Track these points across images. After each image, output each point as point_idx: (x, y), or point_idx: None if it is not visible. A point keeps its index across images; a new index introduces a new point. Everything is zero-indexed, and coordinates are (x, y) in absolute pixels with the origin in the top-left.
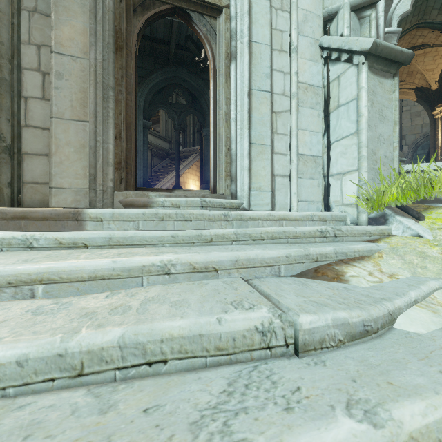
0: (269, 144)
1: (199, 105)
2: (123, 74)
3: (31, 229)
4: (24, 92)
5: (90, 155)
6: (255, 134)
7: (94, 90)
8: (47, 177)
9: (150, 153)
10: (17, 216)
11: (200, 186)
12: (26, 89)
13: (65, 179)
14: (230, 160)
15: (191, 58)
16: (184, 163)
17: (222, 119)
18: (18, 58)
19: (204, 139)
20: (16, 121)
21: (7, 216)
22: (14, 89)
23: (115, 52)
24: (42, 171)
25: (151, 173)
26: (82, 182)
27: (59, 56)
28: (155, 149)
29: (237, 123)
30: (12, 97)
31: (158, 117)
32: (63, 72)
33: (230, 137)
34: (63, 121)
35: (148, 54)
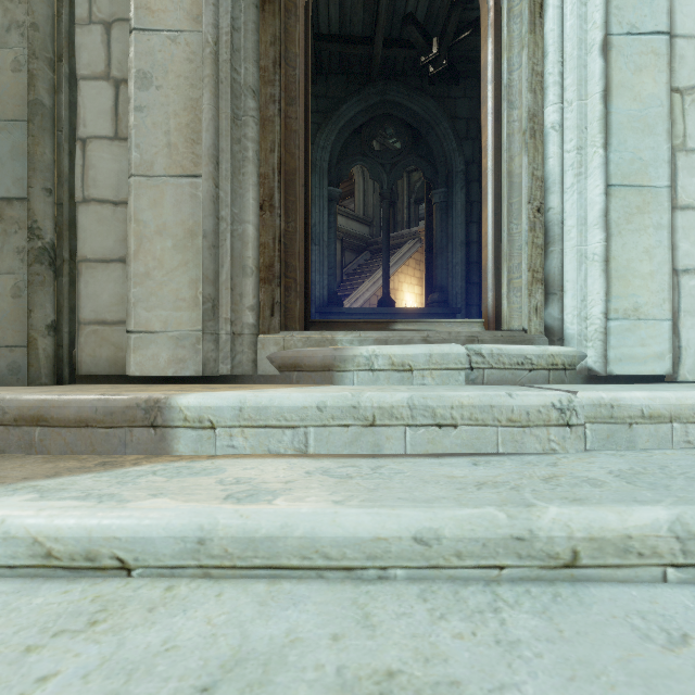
0: (665, 183)
1: (425, 147)
2: (277, 57)
3: (53, 449)
4: (81, 128)
5: (204, 252)
6: (619, 159)
7: (213, 100)
8: (124, 308)
9: (340, 245)
10: (26, 416)
11: (427, 296)
12: (84, 121)
13: (156, 312)
14: (543, 239)
15: (412, 61)
16: (394, 257)
17: (519, 133)
18: (72, 60)
19: (434, 209)
20: (68, 193)
21: (7, 416)
22: (62, 125)
23: (260, 8)
24: (113, 296)
25: (341, 276)
26: (189, 317)
27: (143, 36)
28: (348, 238)
29: (565, 135)
30: (61, 143)
31: (352, 187)
32: (152, 71)
33: (543, 177)
34: (151, 182)
35: (335, 70)
